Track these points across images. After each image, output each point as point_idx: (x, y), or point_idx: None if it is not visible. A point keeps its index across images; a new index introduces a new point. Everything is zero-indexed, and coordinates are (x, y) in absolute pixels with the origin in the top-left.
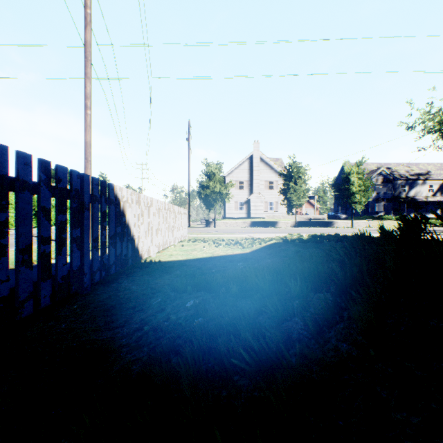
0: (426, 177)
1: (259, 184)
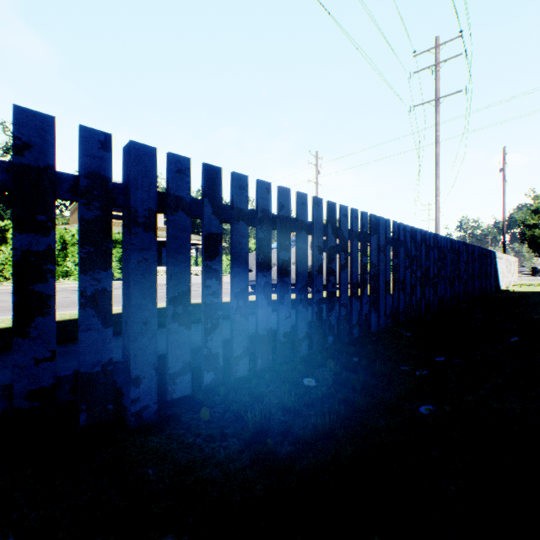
0: None
1: None
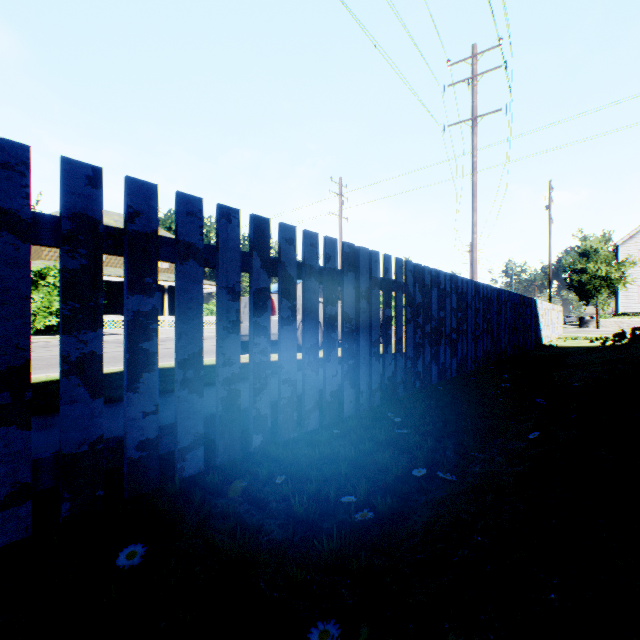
0: None
1: None
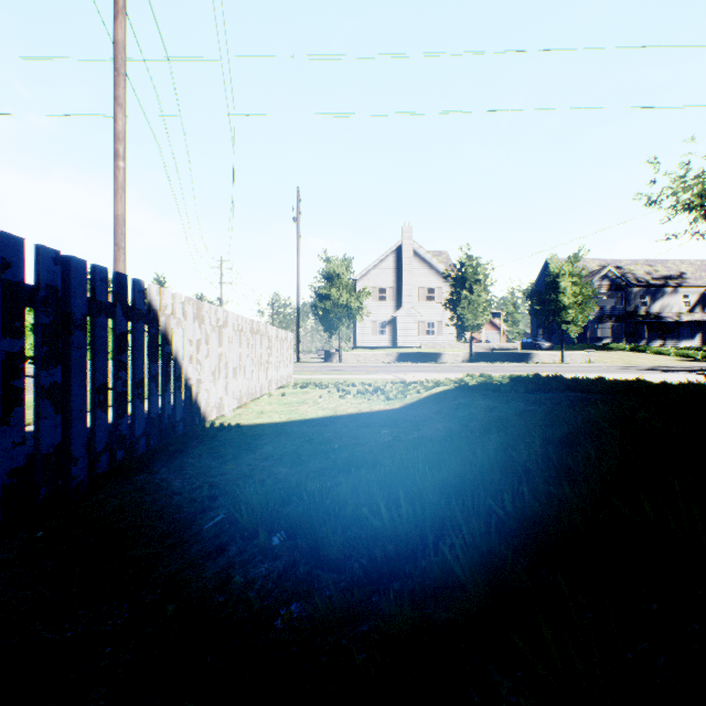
0: (678, 282)
1: (412, 293)
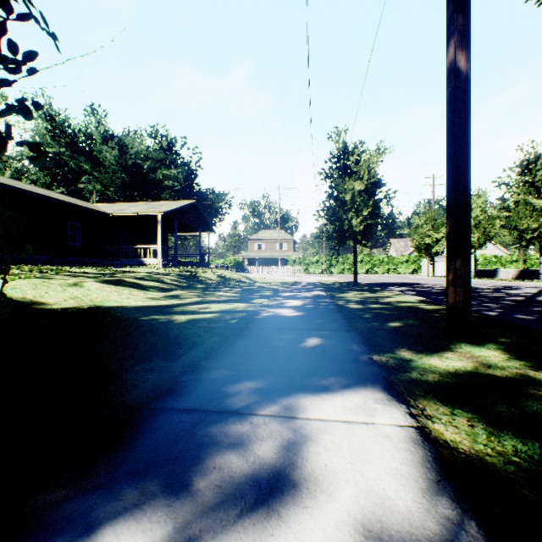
0: None
1: None
